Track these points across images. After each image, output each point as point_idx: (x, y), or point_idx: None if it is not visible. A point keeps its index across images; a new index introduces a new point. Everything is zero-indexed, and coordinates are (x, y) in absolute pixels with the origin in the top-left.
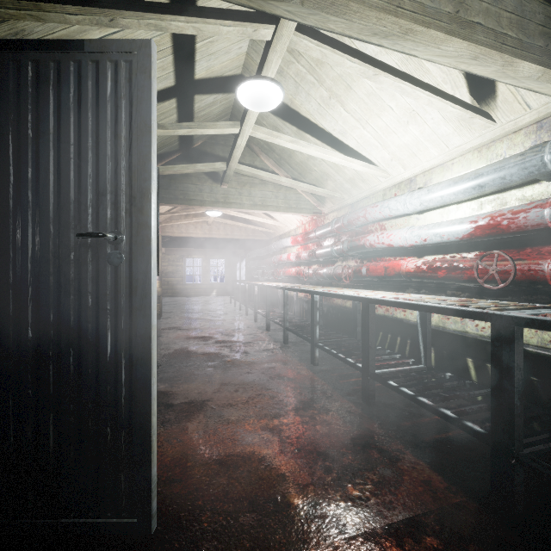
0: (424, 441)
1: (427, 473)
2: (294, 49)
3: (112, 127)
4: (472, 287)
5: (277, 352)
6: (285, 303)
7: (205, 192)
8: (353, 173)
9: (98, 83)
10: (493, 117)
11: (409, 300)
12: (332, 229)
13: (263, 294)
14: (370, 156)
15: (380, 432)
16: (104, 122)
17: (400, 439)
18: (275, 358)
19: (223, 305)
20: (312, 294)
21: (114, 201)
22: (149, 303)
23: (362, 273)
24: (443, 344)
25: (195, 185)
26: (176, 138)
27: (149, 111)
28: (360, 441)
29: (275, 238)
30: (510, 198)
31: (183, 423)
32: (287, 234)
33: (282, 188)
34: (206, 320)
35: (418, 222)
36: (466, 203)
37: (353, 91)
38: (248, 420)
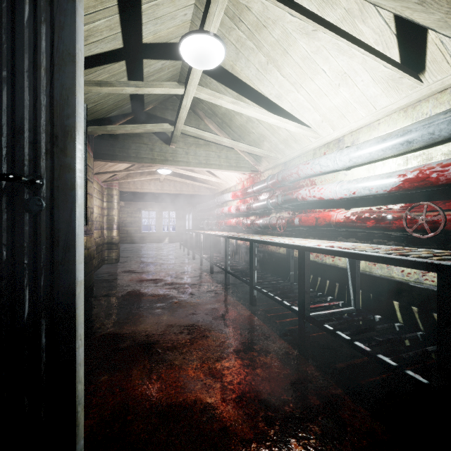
0: (360, 384)
1: (369, 423)
2: (235, 15)
3: (30, 56)
4: (398, 235)
5: (219, 293)
6: (226, 249)
7: (155, 151)
8: (287, 134)
9: (14, 5)
10: (421, 77)
11: (344, 249)
12: (268, 185)
13: (207, 241)
14: (303, 118)
15: (317, 375)
16: (21, 50)
17: (338, 383)
18: (218, 299)
19: (174, 250)
20: (250, 241)
21: (32, 140)
22: (73, 256)
23: (295, 223)
24: (370, 288)
25: (146, 145)
26: (127, 101)
27: (73, 38)
28: (299, 385)
29: (217, 194)
30: (435, 153)
31: (128, 368)
32: (228, 190)
33: (224, 148)
34: (158, 264)
35: (346, 177)
36: (392, 159)
37: (289, 56)
38: (191, 364)
